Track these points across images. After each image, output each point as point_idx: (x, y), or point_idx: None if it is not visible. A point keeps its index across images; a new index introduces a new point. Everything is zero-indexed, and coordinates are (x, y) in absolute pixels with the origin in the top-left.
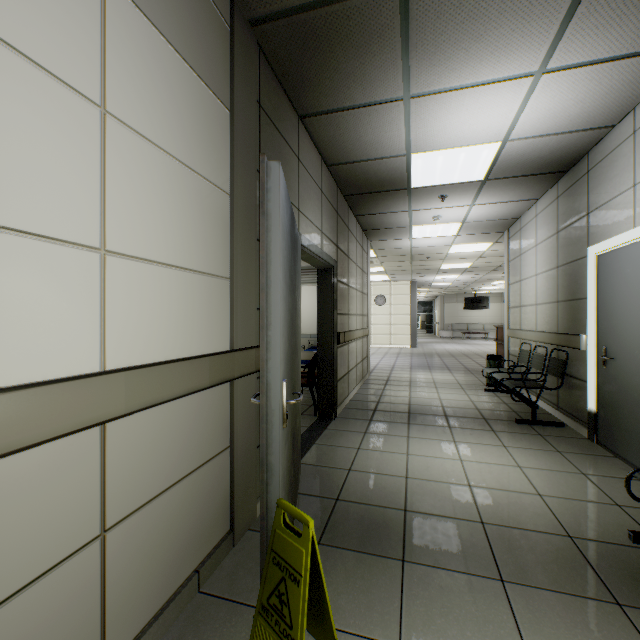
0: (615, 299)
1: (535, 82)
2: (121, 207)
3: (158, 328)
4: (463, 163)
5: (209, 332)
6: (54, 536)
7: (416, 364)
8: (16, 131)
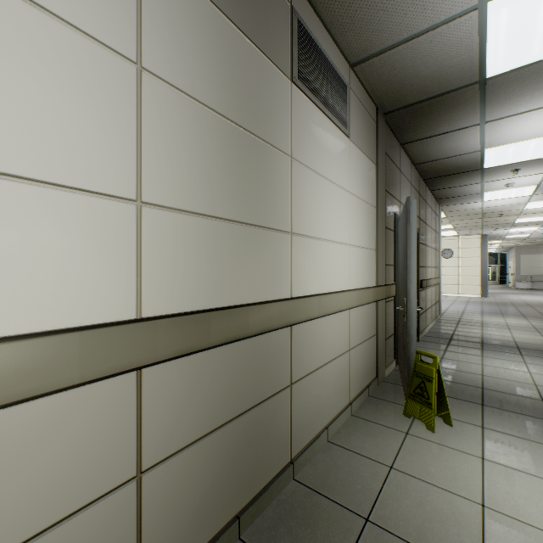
0: None
1: None
2: (352, 227)
3: (358, 274)
4: (534, 148)
5: (370, 276)
6: (342, 344)
7: (487, 311)
8: (337, 211)
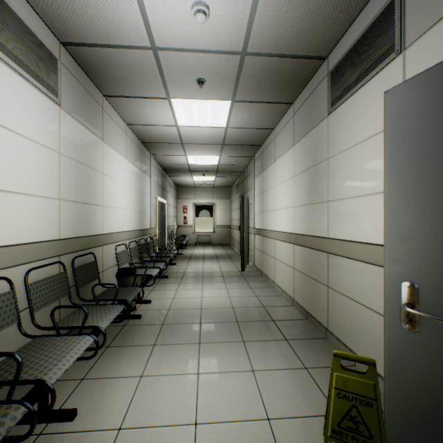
0: None
1: None
2: None
3: None
4: None
5: None
6: None
7: None
8: (376, 160)
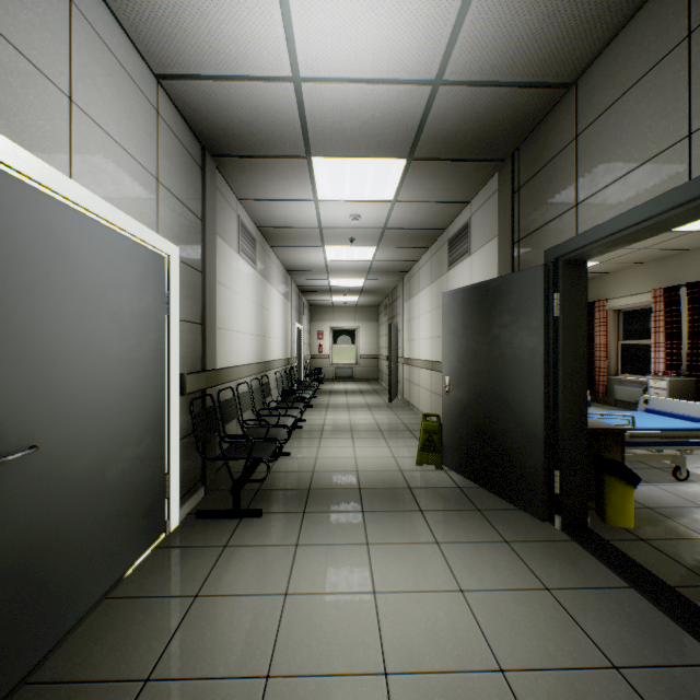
0: (30, 304)
1: (293, 63)
2: None
3: None
4: None
5: None
6: None
7: None
8: None
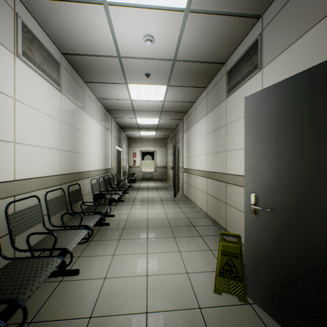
0: None
1: None
2: None
3: None
4: None
5: None
6: None
7: None
8: None
